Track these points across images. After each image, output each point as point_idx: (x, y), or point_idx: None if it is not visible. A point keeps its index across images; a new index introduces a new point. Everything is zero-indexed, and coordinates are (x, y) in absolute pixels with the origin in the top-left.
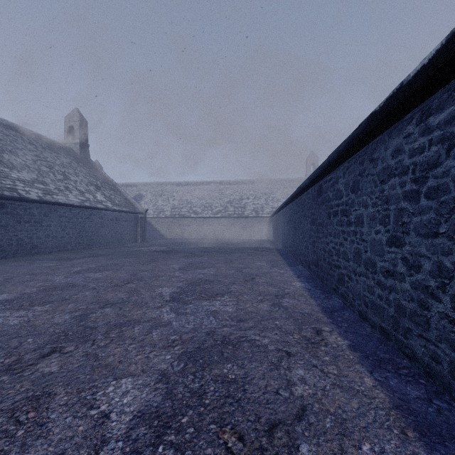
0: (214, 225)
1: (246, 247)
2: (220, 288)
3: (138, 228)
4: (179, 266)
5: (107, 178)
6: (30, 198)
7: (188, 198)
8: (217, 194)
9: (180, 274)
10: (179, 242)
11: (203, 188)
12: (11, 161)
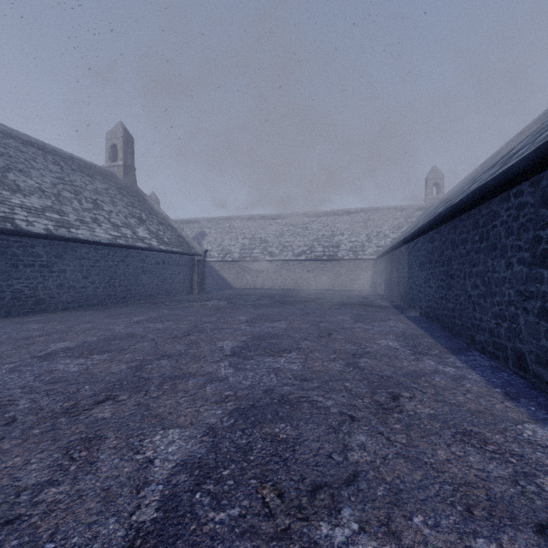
0: (296, 271)
1: (345, 303)
2: (321, 449)
3: (195, 275)
4: (233, 346)
5: (157, 209)
6: (31, 232)
7: (262, 236)
8: (299, 229)
9: (229, 371)
10: (248, 293)
11: (282, 223)
12: (16, 183)
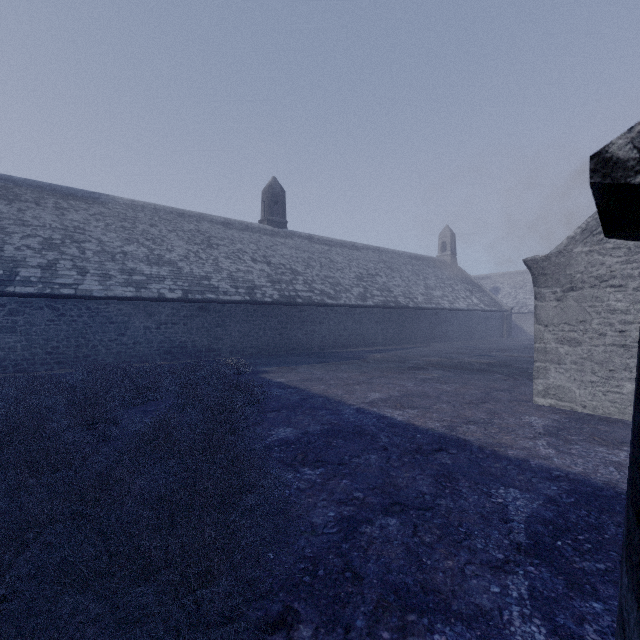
0: None
1: None
2: None
3: (504, 325)
4: None
5: (473, 280)
6: (446, 308)
7: None
8: None
9: None
10: None
11: None
12: (429, 285)
